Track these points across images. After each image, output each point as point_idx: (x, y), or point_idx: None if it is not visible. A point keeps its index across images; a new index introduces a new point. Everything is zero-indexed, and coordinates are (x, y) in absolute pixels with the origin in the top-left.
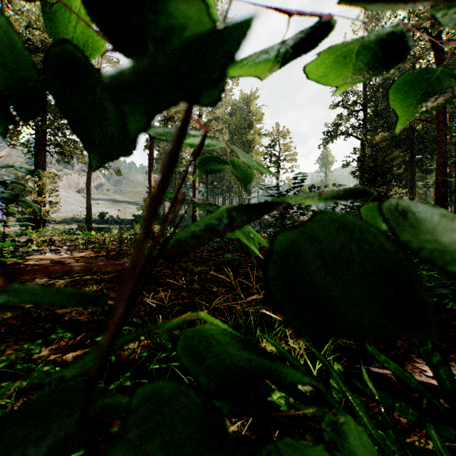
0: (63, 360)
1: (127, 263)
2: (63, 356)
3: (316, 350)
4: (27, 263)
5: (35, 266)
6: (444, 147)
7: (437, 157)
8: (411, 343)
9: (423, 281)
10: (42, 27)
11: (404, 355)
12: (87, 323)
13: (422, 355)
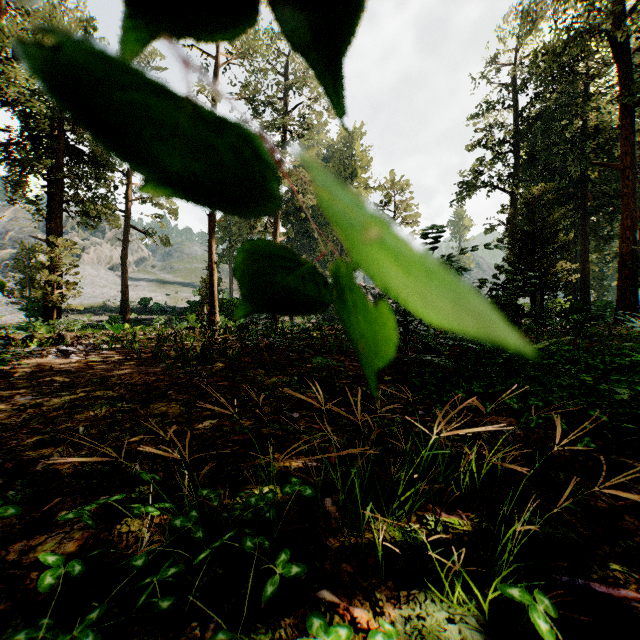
0: (1, 557)
1: (164, 372)
2: (3, 549)
3: None
4: (14, 370)
5: (26, 375)
6: (633, 204)
7: (621, 217)
8: None
9: None
10: None
11: None
12: (72, 478)
13: None
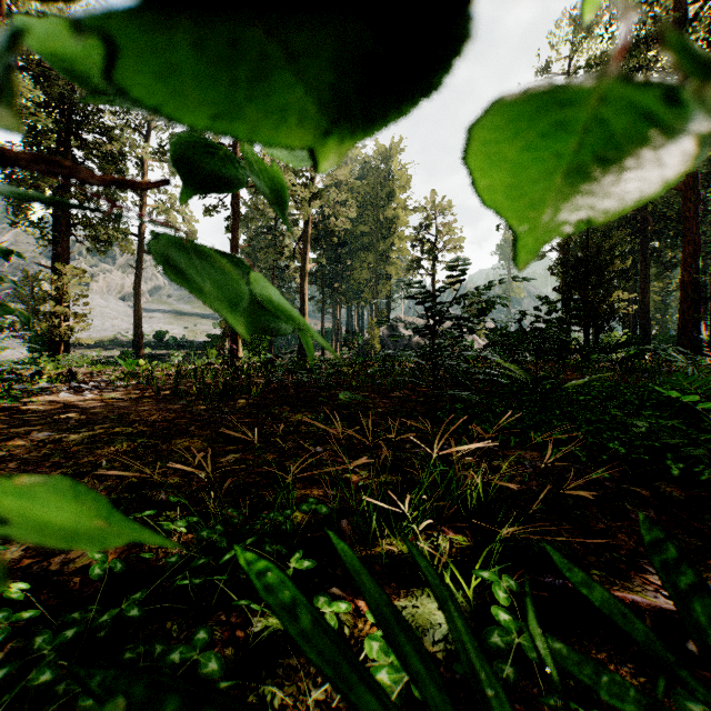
0: (44, 567)
1: (185, 409)
2: (44, 561)
3: (431, 564)
4: (26, 407)
5: (39, 412)
6: (695, 228)
7: (683, 243)
8: (640, 538)
9: (661, 436)
10: None
11: (628, 561)
12: None
13: (658, 573)
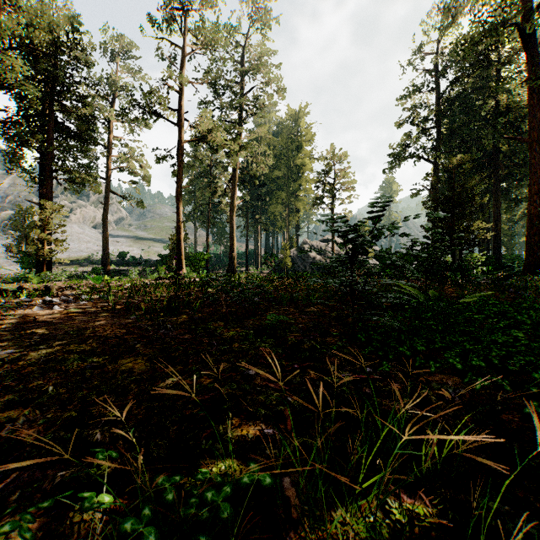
0: None
1: (134, 324)
2: None
3: None
4: (2, 322)
5: (11, 326)
6: (539, 172)
7: (529, 183)
8: None
9: None
10: (47, 27)
11: None
12: (34, 446)
13: None
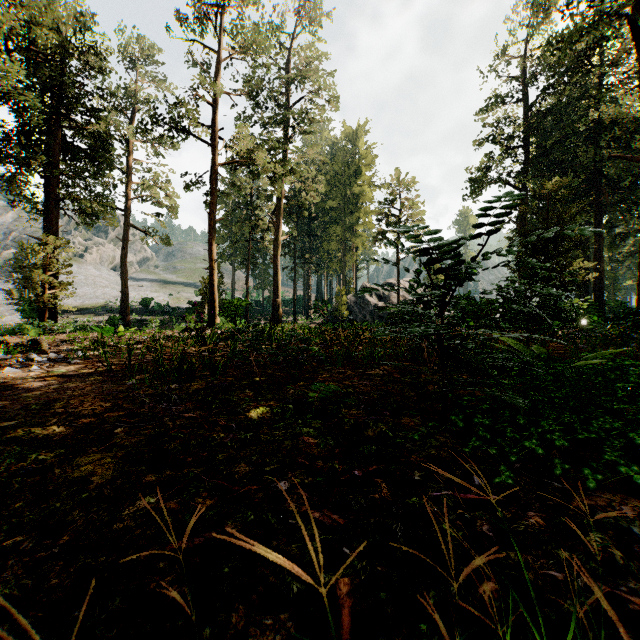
0: None
1: (127, 393)
2: None
3: None
4: None
5: None
6: None
7: None
8: None
9: None
10: (50, 25)
11: None
12: None
13: None
